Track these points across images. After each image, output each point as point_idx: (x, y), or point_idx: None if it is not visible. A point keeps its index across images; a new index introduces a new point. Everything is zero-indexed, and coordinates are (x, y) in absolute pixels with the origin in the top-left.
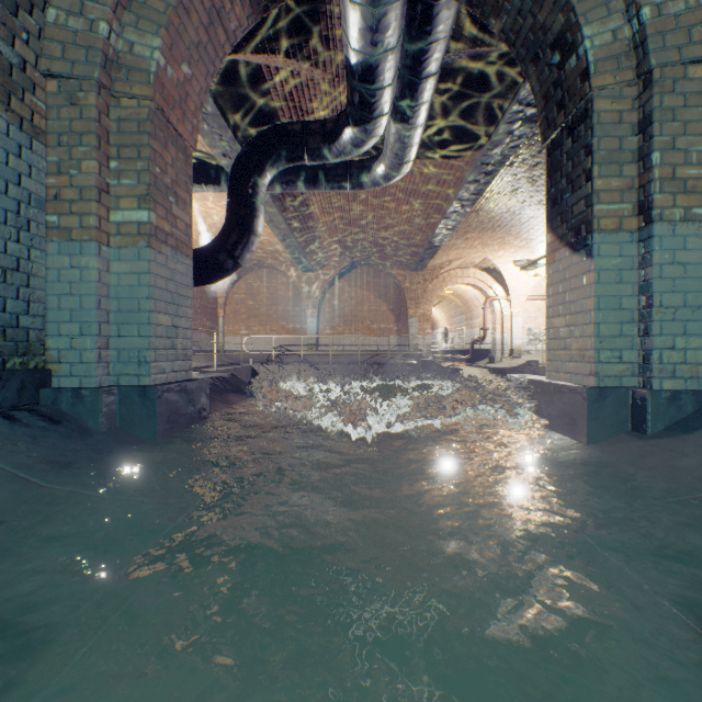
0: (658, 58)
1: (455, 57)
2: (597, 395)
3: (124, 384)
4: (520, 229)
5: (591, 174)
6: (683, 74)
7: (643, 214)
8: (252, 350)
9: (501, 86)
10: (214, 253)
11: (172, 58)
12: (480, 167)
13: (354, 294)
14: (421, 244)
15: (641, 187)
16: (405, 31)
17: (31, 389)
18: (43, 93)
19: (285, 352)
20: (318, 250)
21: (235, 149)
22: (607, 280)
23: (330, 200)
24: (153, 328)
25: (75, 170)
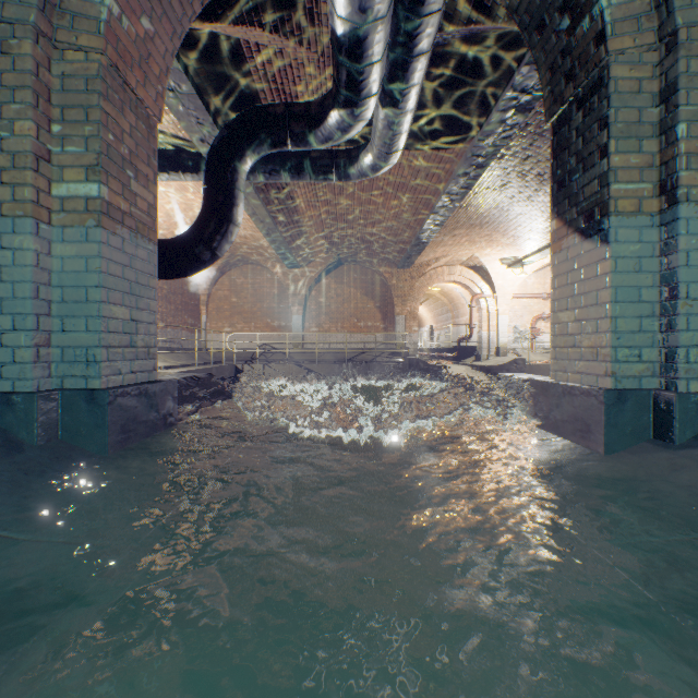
0: (685, 17)
1: (448, 36)
2: (615, 398)
3: (69, 387)
4: (508, 226)
5: (607, 150)
6: None
7: (666, 194)
8: (236, 348)
9: (495, 70)
10: (189, 244)
11: (129, 8)
12: (471, 158)
13: (341, 291)
14: (409, 240)
15: (663, 163)
16: (396, 1)
17: None
18: None
19: (270, 350)
20: (304, 246)
21: (213, 134)
22: (625, 268)
23: (316, 192)
24: (104, 322)
25: (6, 132)
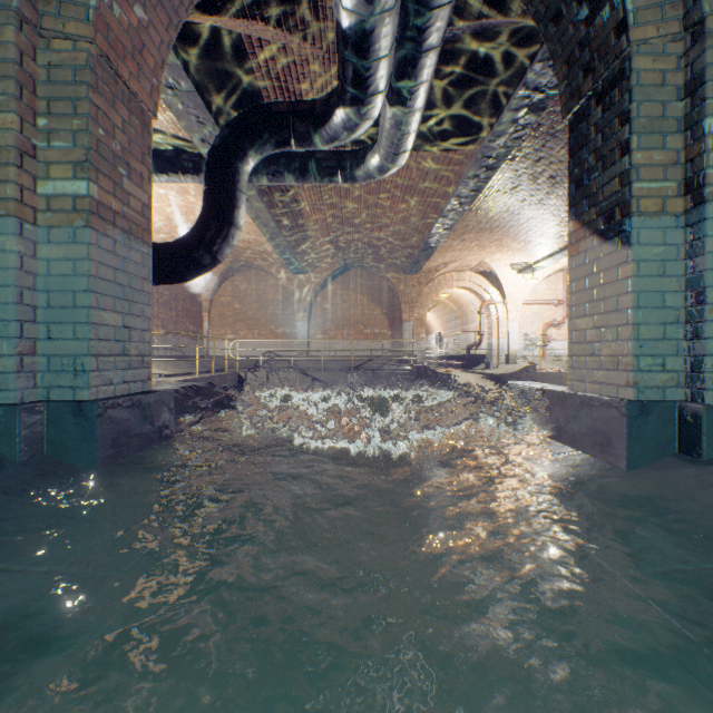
0: (712, 4)
1: (458, 32)
2: (638, 410)
3: (56, 399)
4: (518, 231)
5: (629, 146)
6: None
7: (691, 193)
8: (239, 355)
9: (507, 67)
10: (189, 247)
11: None
12: (481, 160)
13: (347, 297)
14: (417, 244)
15: (688, 161)
16: None
17: None
18: None
19: (274, 358)
20: (309, 250)
21: (214, 134)
22: (648, 272)
23: (321, 195)
24: (93, 328)
25: None
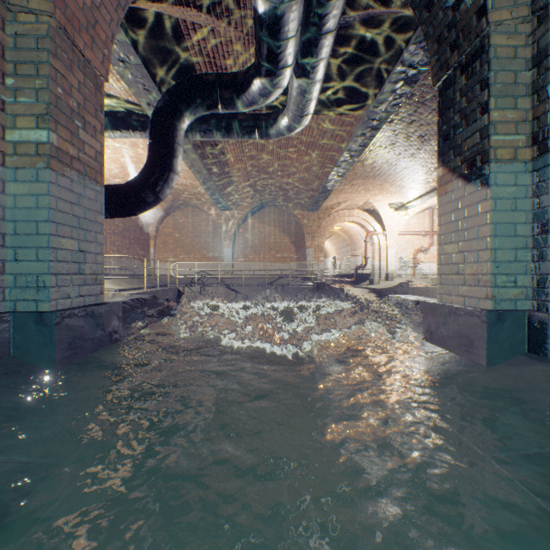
0: None
1: (350, 19)
2: (496, 318)
3: (21, 310)
4: (395, 178)
5: (488, 107)
6: None
7: (538, 144)
8: (179, 274)
9: (388, 48)
10: (136, 188)
11: None
12: (367, 122)
13: (263, 229)
14: (317, 188)
15: (535, 118)
16: None
17: None
18: None
19: (206, 276)
20: (233, 192)
21: (157, 99)
22: (503, 207)
23: (242, 149)
24: (53, 252)
25: None
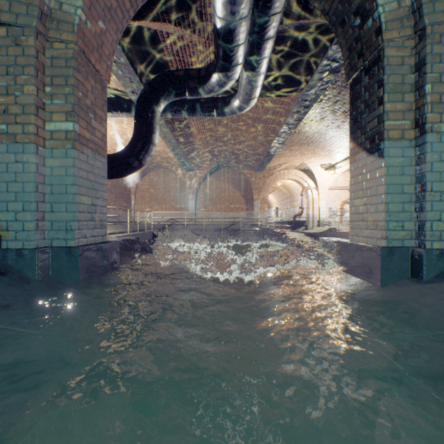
0: (430, 19)
1: (286, 27)
2: (387, 252)
3: (56, 245)
4: (325, 144)
5: (383, 100)
6: None
7: (418, 127)
8: (153, 221)
9: (316, 47)
10: (125, 157)
11: (91, 16)
12: (301, 102)
13: (219, 185)
14: (262, 153)
15: (417, 108)
16: (253, 6)
17: None
18: None
19: (174, 223)
20: (196, 157)
21: (140, 88)
22: (393, 173)
23: (203, 123)
24: (76, 206)
25: (18, 92)
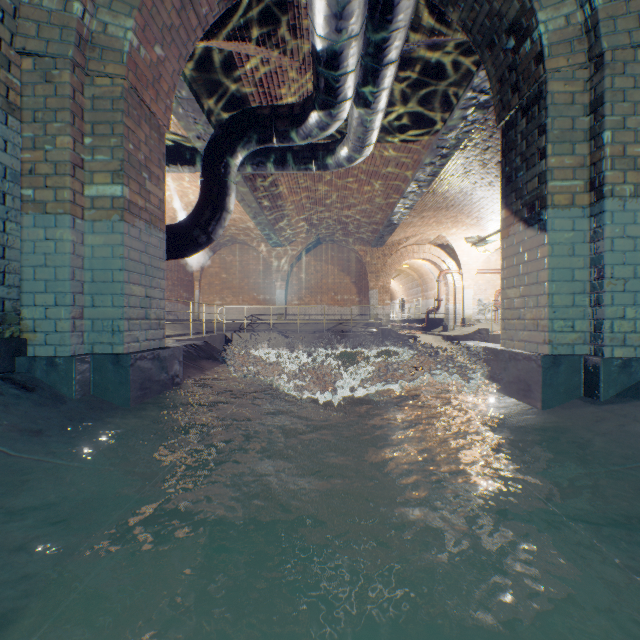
0: (610, 41)
1: (414, 46)
2: (551, 362)
3: (98, 352)
4: (471, 209)
5: (545, 153)
6: (633, 56)
7: (594, 190)
8: (226, 319)
9: (456, 74)
10: (188, 229)
11: (145, 39)
12: (436, 150)
13: (320, 268)
14: (381, 221)
15: (592, 164)
16: (367, 19)
17: (5, 358)
18: (18, 71)
19: (256, 321)
20: (286, 227)
21: (208, 132)
22: (560, 253)
23: (297, 180)
24: (126, 298)
25: (49, 145)
